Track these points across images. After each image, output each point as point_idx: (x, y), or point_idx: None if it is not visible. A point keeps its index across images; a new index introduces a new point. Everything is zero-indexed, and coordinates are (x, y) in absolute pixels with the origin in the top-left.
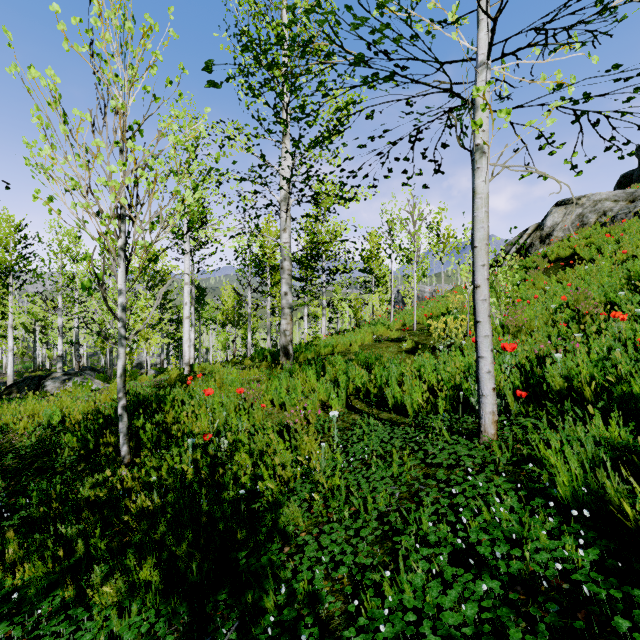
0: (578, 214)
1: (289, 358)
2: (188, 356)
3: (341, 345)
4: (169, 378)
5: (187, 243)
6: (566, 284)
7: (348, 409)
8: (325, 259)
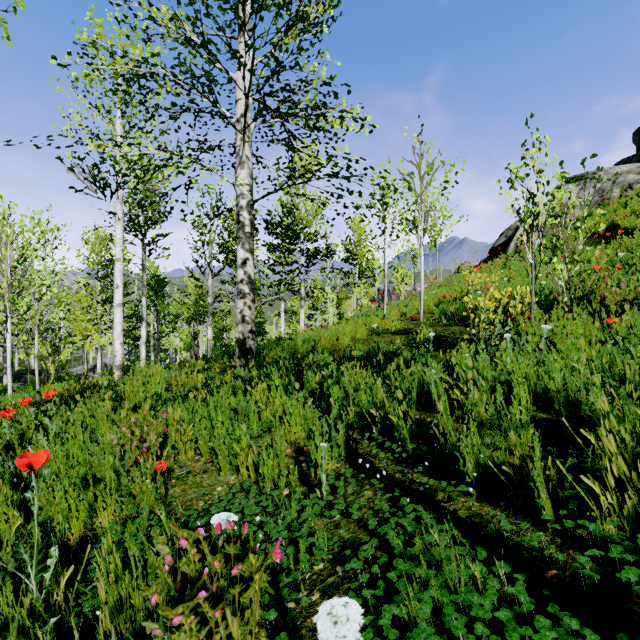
0: (597, 189)
1: (249, 358)
2: (120, 356)
3: (325, 340)
4: (67, 389)
5: (119, 205)
6: (636, 253)
7: (351, 466)
8: (304, 239)
